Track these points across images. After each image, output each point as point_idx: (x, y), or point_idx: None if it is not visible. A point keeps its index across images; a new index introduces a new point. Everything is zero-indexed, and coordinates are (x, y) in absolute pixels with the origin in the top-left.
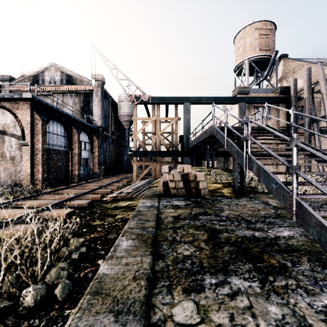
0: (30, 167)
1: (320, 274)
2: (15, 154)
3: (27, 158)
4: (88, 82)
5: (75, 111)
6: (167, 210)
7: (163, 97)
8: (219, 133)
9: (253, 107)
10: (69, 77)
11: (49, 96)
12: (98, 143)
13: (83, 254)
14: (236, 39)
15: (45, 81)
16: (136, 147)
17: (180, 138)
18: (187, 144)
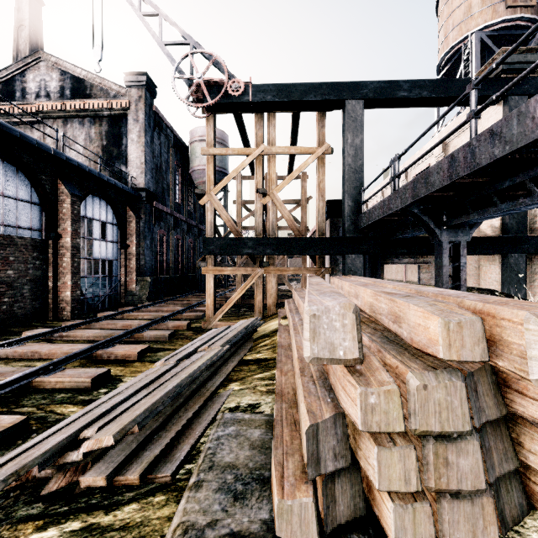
0: None
1: None
2: None
3: None
4: (118, 92)
5: (90, 156)
6: None
7: (287, 86)
8: None
9: None
10: (77, 82)
11: (37, 125)
12: (139, 225)
13: None
14: None
15: (28, 93)
16: (214, 228)
17: (328, 208)
18: (356, 218)
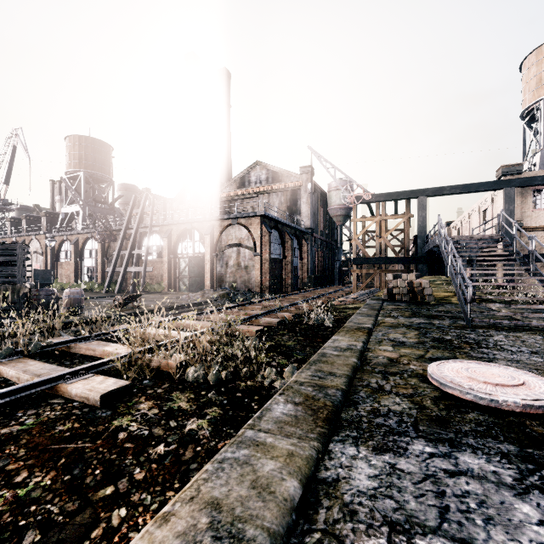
0: (260, 275)
1: (459, 321)
2: (248, 264)
3: (258, 267)
4: (296, 177)
5: (281, 212)
6: (389, 306)
7: (390, 193)
8: (440, 245)
9: (531, 191)
10: (275, 174)
11: (255, 198)
12: (307, 248)
13: (337, 321)
14: (524, 66)
15: (251, 182)
16: (356, 253)
17: (415, 239)
18: (422, 248)
